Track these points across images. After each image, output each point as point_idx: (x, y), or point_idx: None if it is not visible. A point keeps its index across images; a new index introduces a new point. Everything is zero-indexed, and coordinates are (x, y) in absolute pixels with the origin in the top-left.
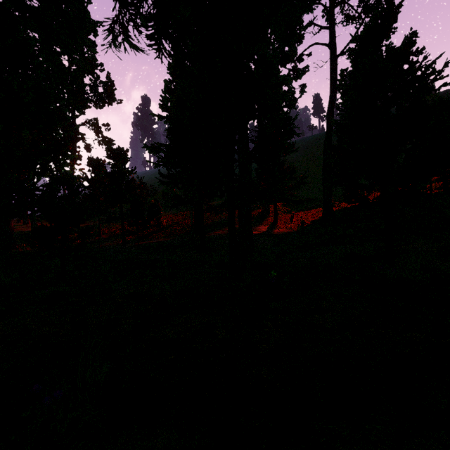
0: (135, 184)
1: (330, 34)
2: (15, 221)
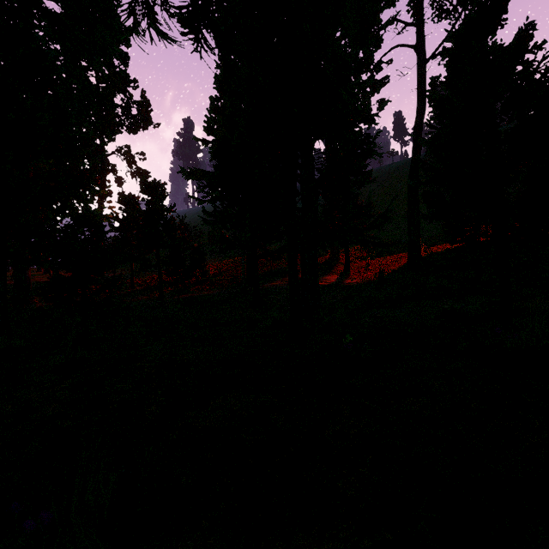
0: (174, 225)
1: (418, 32)
2: (35, 270)
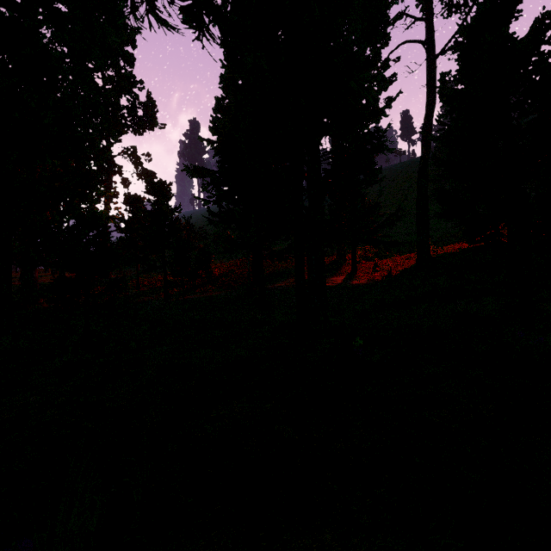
0: (180, 225)
1: (427, 27)
2: (43, 271)
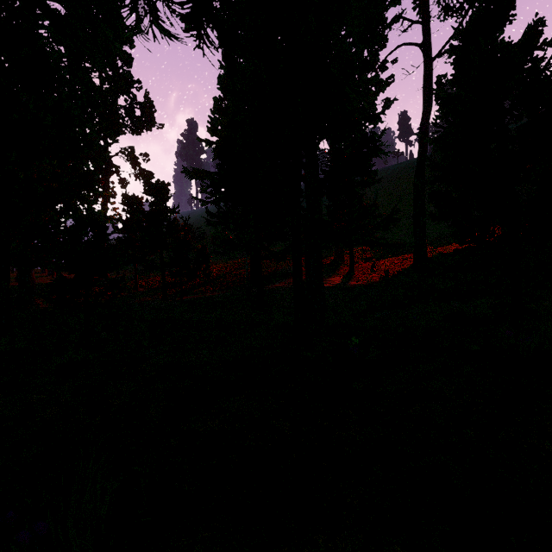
0: (178, 226)
1: (424, 30)
2: (39, 272)
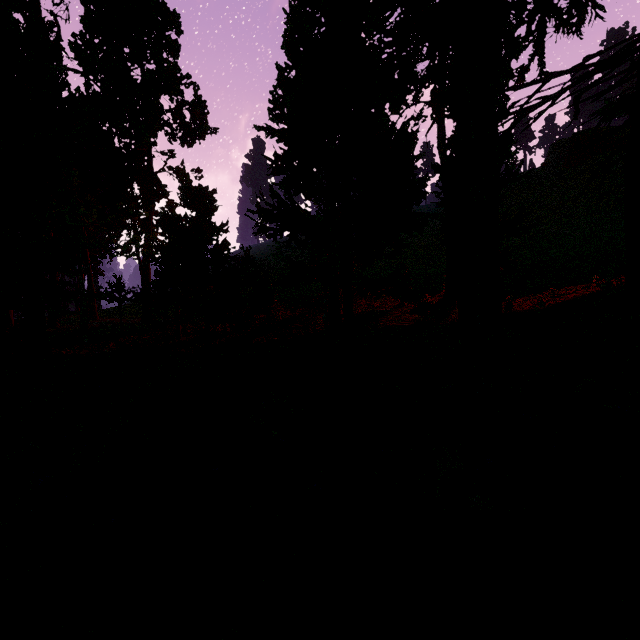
0: (228, 251)
1: None
2: None
